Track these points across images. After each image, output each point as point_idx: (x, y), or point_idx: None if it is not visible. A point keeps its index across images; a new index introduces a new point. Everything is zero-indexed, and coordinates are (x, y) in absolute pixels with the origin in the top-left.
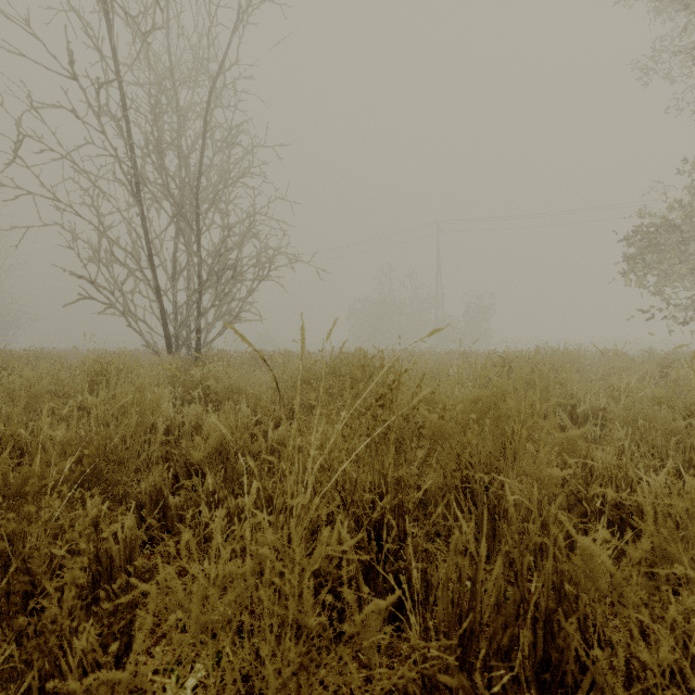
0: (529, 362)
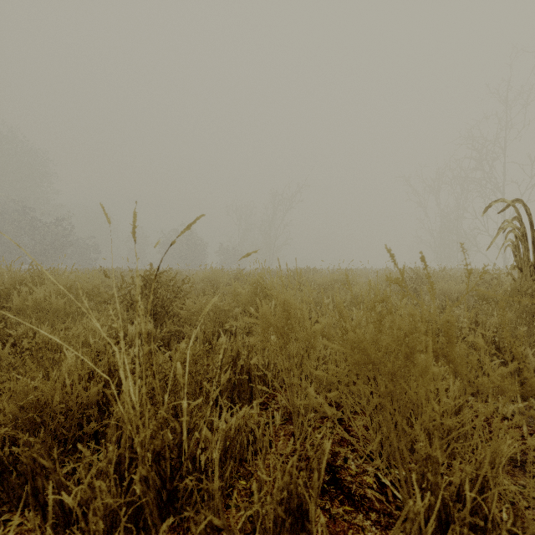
0: None
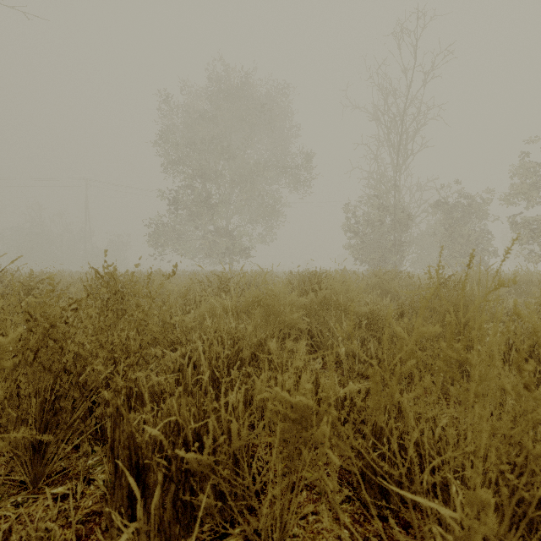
0: (77, 273)
